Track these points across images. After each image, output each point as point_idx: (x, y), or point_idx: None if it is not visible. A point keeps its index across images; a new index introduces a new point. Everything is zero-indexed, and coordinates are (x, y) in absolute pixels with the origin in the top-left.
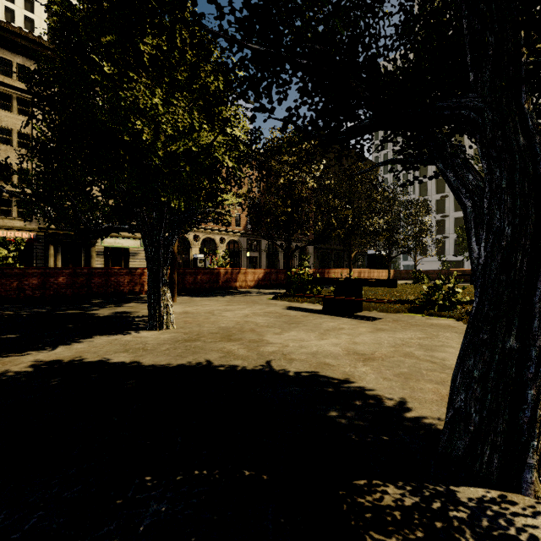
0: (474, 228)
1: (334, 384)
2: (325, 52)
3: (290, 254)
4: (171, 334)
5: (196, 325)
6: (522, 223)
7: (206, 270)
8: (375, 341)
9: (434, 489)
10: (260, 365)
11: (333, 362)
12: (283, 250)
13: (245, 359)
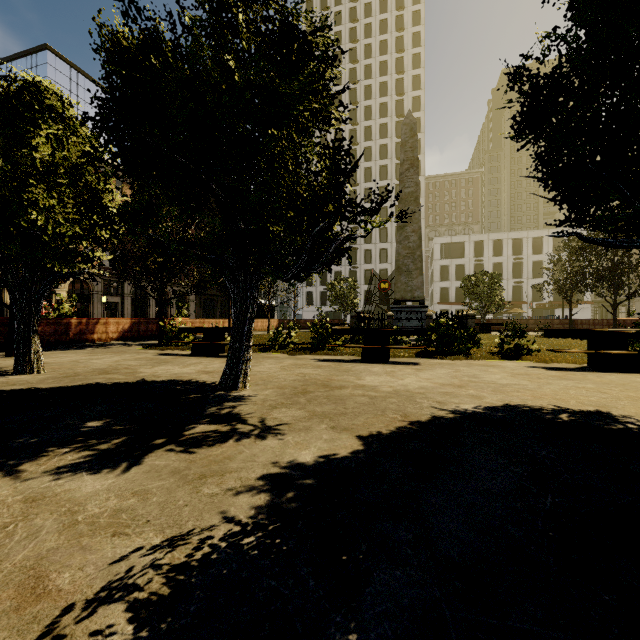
0: (233, 305)
1: (184, 381)
2: (169, 245)
3: (163, 303)
4: (46, 375)
5: (68, 369)
6: (242, 306)
7: (51, 319)
8: (220, 366)
9: (209, 393)
10: (138, 380)
11: (187, 375)
12: (155, 299)
13: (126, 379)
